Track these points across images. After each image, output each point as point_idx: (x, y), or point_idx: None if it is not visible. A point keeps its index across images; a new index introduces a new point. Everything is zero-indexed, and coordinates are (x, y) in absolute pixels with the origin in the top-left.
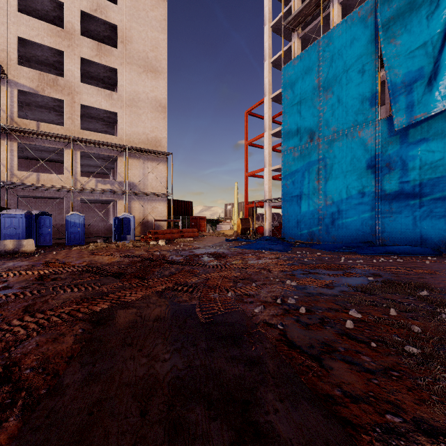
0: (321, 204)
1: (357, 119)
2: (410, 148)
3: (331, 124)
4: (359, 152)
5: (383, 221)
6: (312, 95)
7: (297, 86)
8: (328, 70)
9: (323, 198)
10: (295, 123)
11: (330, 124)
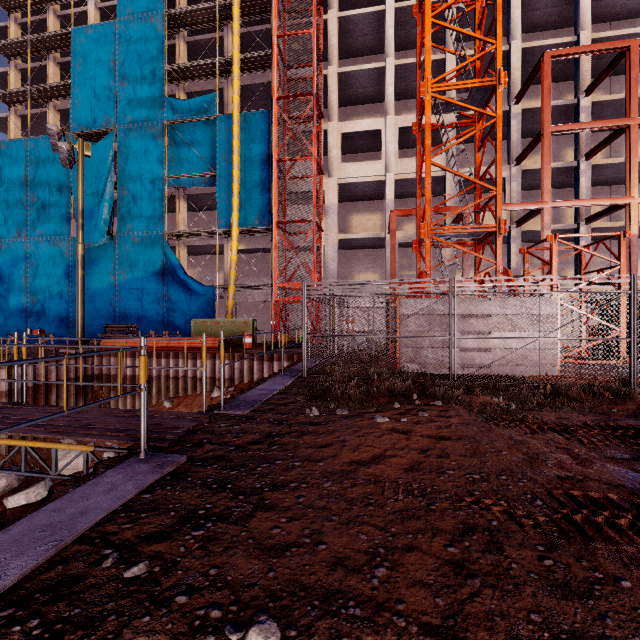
0: (29, 302)
1: (58, 230)
2: (89, 265)
3: (37, 227)
4: (59, 259)
5: (74, 319)
6: (20, 190)
7: (5, 173)
8: (35, 174)
9: (30, 297)
10: (2, 212)
11: (37, 226)
